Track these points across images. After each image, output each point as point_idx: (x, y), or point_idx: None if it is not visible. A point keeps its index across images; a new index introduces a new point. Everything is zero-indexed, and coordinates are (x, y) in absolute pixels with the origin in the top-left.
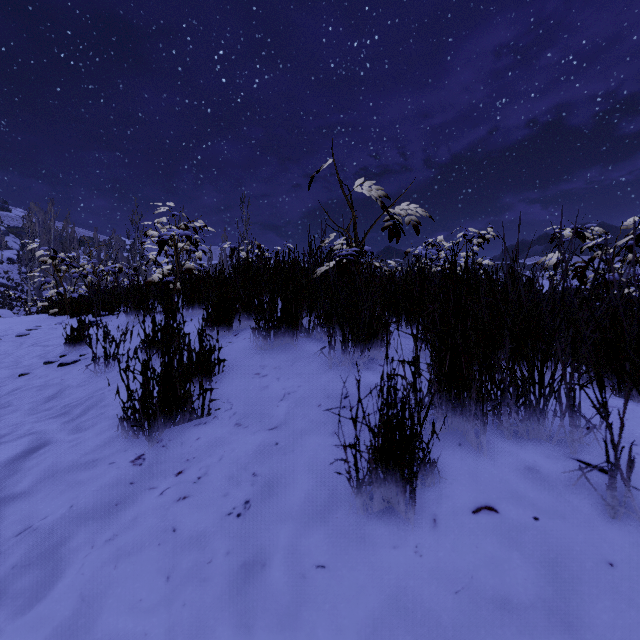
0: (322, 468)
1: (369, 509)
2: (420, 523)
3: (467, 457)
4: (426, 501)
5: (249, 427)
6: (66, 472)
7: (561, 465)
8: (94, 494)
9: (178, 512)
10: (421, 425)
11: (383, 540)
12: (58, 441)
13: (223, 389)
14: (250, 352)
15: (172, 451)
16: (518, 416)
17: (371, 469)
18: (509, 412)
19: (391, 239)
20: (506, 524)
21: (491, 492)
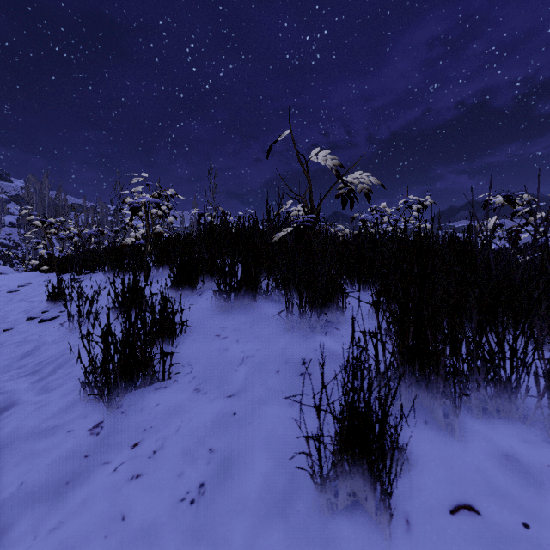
0: (281, 445)
1: (334, 507)
2: (391, 524)
3: (435, 438)
4: (395, 494)
5: (208, 393)
6: (24, 440)
7: (542, 453)
8: (47, 469)
9: (129, 494)
10: (388, 408)
11: (350, 546)
12: (24, 402)
13: (184, 351)
14: (212, 313)
15: (130, 419)
16: (487, 392)
17: (336, 462)
18: (476, 387)
19: (344, 206)
20: (492, 532)
21: (468, 486)
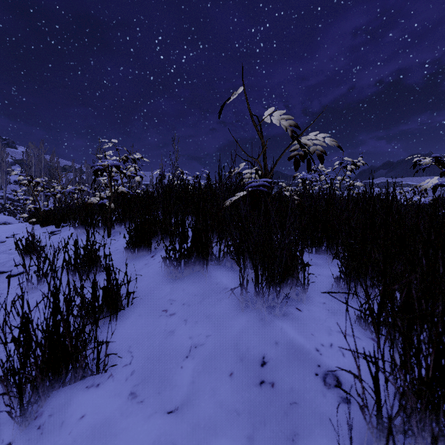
0: None
1: None
2: None
3: None
4: None
5: (144, 403)
6: None
7: None
8: None
9: None
10: None
11: None
12: None
13: (128, 330)
14: (162, 280)
15: (45, 440)
16: None
17: None
18: None
19: (296, 168)
20: None
21: None
